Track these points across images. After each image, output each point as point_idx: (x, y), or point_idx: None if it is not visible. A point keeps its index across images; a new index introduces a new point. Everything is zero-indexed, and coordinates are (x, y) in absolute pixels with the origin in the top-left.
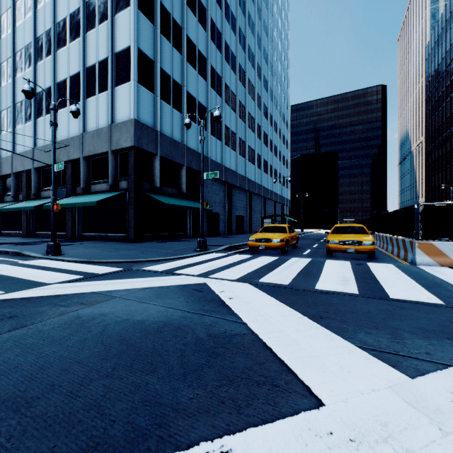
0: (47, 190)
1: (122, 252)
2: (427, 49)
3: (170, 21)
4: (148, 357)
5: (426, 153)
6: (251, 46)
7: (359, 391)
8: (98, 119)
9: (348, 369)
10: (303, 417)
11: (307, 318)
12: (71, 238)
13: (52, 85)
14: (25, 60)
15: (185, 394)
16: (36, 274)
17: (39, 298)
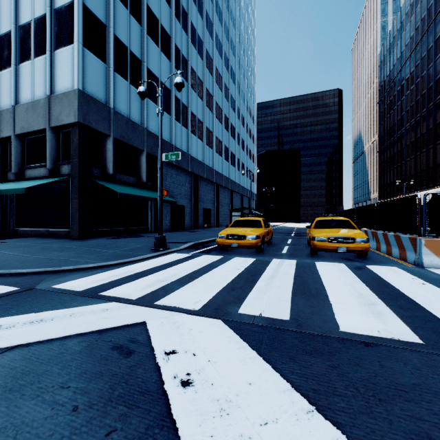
0: None
1: (49, 254)
2: (379, 57)
3: None
4: None
5: (379, 153)
6: (219, 34)
7: None
8: (33, 89)
9: None
10: None
11: None
12: None
13: None
14: None
15: None
16: None
17: None
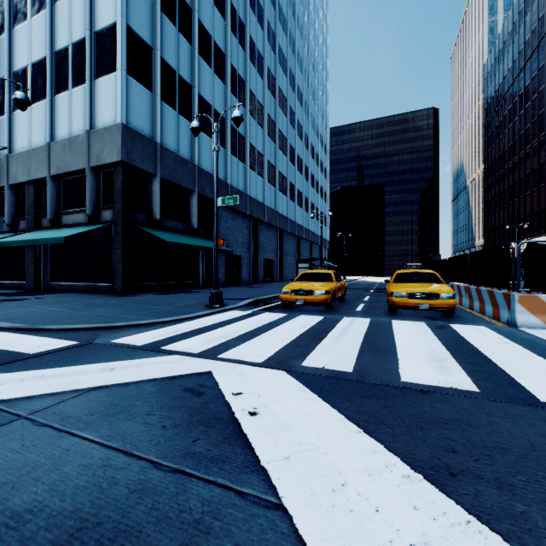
0: None
1: (95, 310)
2: (486, 67)
3: None
4: None
5: (485, 188)
6: (283, 47)
7: None
8: (71, 124)
9: None
10: None
11: (425, 482)
12: (33, 289)
13: (5, 75)
14: None
15: None
16: None
17: None
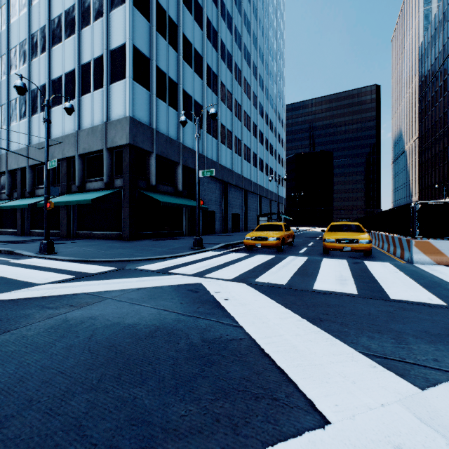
0: (42, 187)
1: (116, 250)
2: (420, 50)
3: (166, 19)
4: (137, 366)
5: (419, 152)
6: (247, 45)
7: (366, 405)
8: (93, 117)
9: (353, 380)
10: (307, 439)
11: (306, 321)
12: (66, 236)
13: (46, 82)
14: (20, 57)
15: (176, 410)
16: (26, 274)
17: (27, 299)
